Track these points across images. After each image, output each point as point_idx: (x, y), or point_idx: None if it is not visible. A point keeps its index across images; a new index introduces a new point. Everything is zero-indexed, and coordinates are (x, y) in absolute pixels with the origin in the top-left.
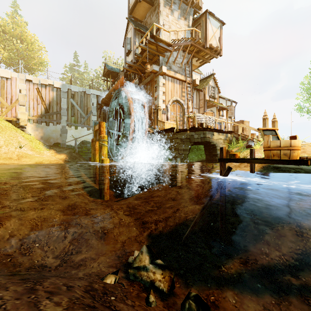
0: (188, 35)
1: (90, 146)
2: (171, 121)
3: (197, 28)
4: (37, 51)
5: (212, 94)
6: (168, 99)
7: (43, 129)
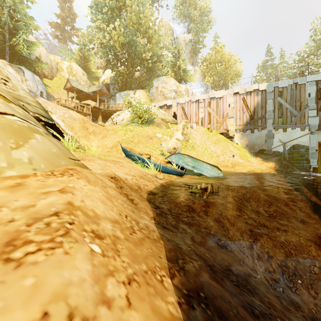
0: None
1: (305, 150)
2: None
3: None
4: (232, 65)
5: None
6: None
7: (248, 136)
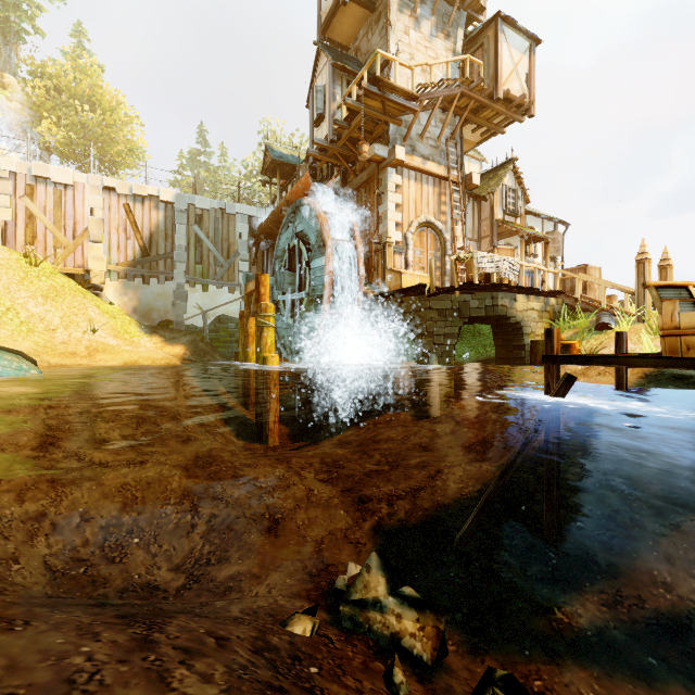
0: (454, 72)
1: (235, 326)
2: (415, 271)
3: (474, 56)
4: (123, 125)
5: (510, 205)
6: (408, 220)
7: (138, 291)
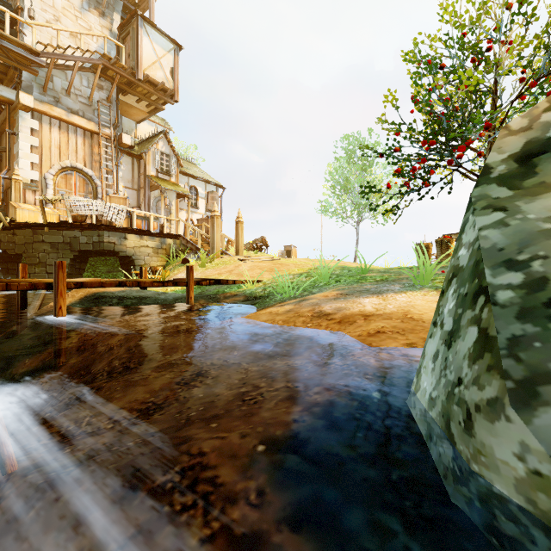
0: (112, 48)
1: None
2: (59, 208)
3: (126, 39)
4: None
5: (164, 166)
6: (50, 162)
7: None
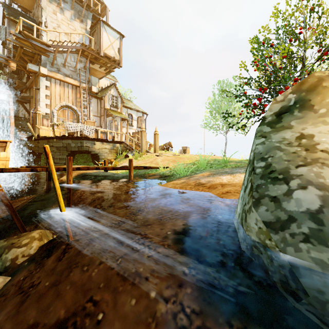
0: (87, 39)
1: None
2: (59, 128)
3: (94, 34)
4: None
5: (114, 103)
6: (55, 103)
7: None
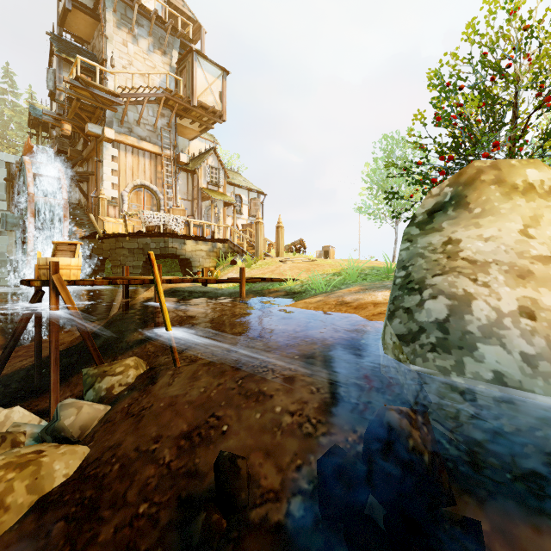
0: (172, 80)
1: None
2: (132, 219)
3: (183, 72)
4: None
5: (214, 178)
6: (125, 182)
7: None
